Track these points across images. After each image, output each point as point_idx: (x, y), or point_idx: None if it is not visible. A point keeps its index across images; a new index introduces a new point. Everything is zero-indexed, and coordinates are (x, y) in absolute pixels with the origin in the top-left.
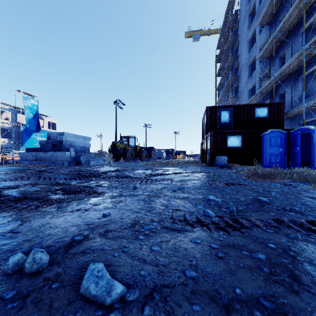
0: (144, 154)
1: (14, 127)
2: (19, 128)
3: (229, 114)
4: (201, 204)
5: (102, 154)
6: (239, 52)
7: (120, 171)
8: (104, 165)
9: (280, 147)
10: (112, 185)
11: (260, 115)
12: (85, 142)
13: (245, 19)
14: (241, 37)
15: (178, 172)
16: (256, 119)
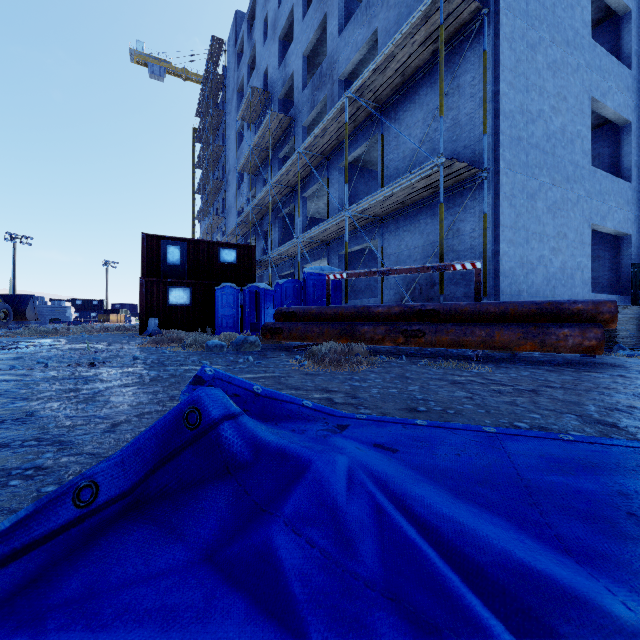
0: (3, 311)
1: None
2: None
3: (181, 251)
4: (23, 365)
5: None
6: (227, 141)
7: None
8: None
9: (234, 308)
10: None
11: (227, 259)
12: None
13: (233, 92)
14: (229, 119)
15: (50, 344)
16: (221, 265)
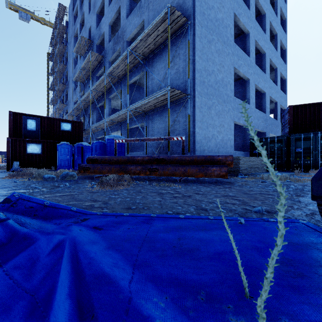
0: None
1: None
2: None
3: (36, 123)
4: None
5: None
6: (68, 63)
7: None
8: None
9: (68, 155)
10: None
11: (66, 128)
12: None
13: (72, 36)
14: (70, 51)
15: None
16: (61, 131)
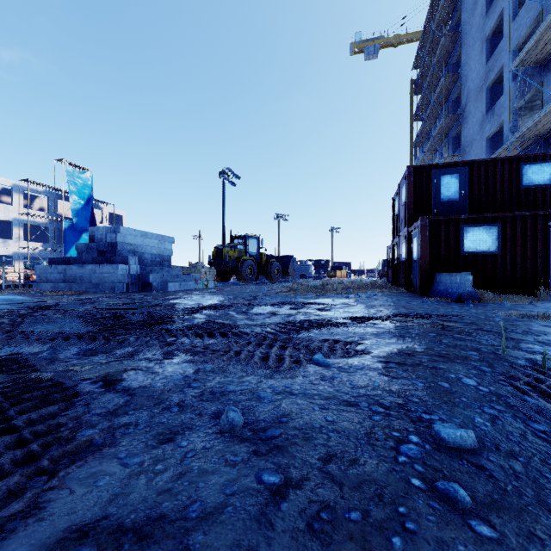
0: (276, 269)
1: (53, 223)
2: (60, 225)
3: (459, 181)
4: None
5: (197, 269)
6: (462, 66)
7: (219, 308)
8: (194, 292)
9: None
10: (157, 381)
11: (536, 180)
12: (162, 246)
13: None
14: (468, 36)
15: (363, 316)
16: (523, 191)
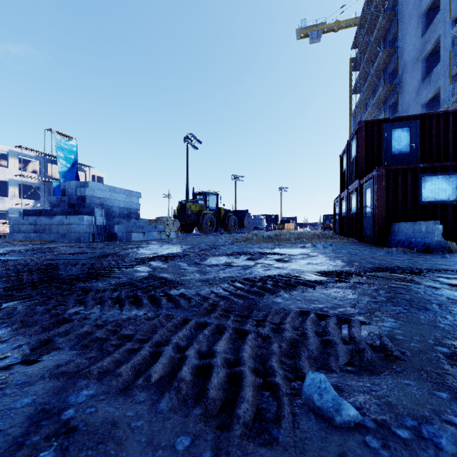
0: (233, 221)
1: (43, 183)
2: (50, 185)
3: (411, 134)
4: None
5: (162, 221)
6: (398, 41)
7: (170, 258)
8: (155, 241)
9: None
10: None
11: None
12: (129, 200)
13: None
14: (404, 14)
15: (339, 271)
16: None
